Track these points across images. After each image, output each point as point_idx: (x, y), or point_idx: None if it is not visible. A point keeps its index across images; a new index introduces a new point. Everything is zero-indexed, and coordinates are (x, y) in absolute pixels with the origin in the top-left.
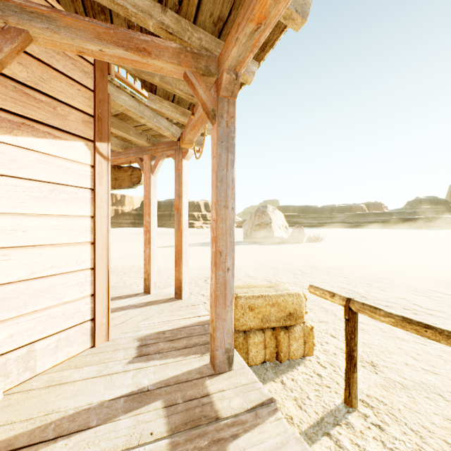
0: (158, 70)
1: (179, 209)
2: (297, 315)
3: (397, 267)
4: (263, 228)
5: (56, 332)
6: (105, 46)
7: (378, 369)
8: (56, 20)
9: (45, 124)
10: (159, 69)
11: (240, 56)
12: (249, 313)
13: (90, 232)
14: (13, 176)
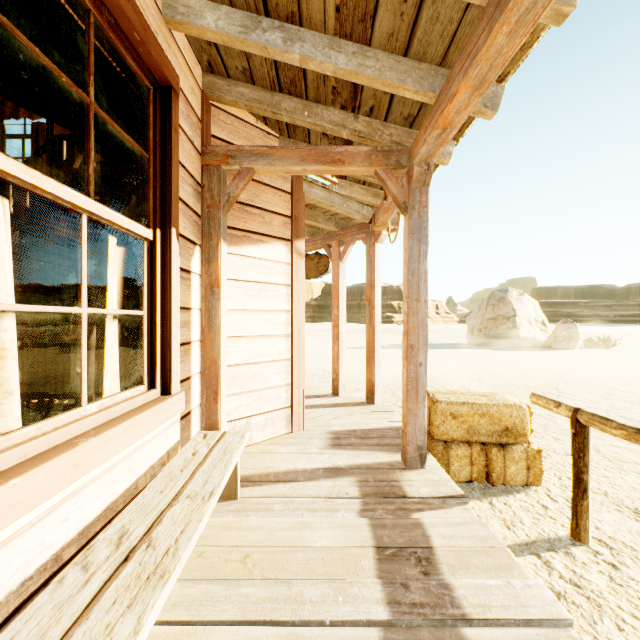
0: (350, 173)
1: (370, 301)
2: (518, 432)
3: None
4: (500, 324)
5: (264, 412)
6: (307, 166)
7: None
8: (272, 155)
9: (257, 233)
10: (352, 172)
11: (430, 151)
12: (451, 421)
13: (288, 325)
14: (238, 280)
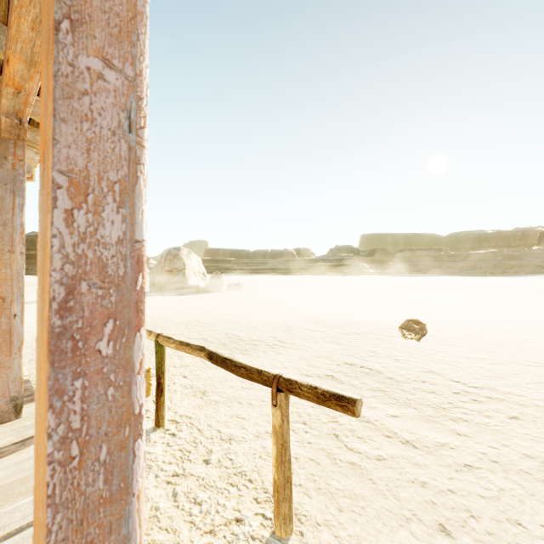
0: None
1: None
2: None
3: (292, 310)
4: (175, 275)
5: None
6: None
7: (206, 395)
8: None
9: None
10: None
11: (16, 107)
12: None
13: None
14: None
